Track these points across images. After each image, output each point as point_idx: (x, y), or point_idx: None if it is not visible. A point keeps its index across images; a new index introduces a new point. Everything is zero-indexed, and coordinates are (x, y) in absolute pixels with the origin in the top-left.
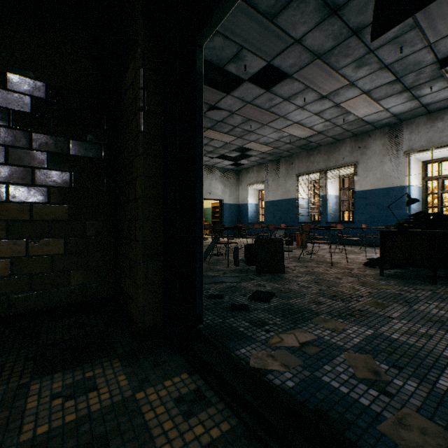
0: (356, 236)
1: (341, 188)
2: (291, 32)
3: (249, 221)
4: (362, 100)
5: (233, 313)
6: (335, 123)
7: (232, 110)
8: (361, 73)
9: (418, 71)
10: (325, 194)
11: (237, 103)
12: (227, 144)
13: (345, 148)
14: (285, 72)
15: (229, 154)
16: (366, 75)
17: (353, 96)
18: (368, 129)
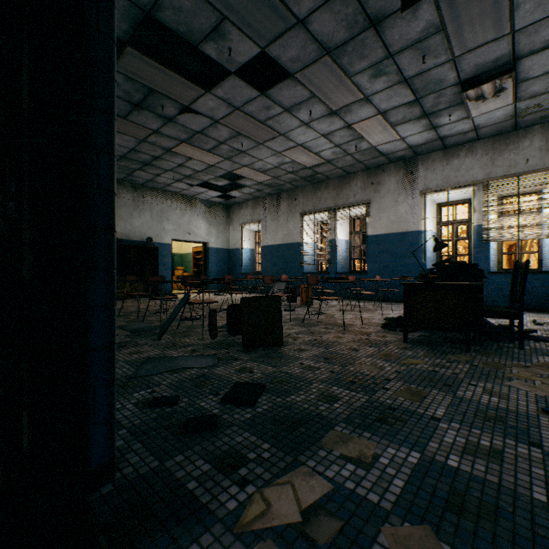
0: (369, 290)
1: (352, 232)
2: (293, 5)
3: (243, 271)
4: (377, 123)
5: (186, 439)
6: (346, 150)
7: (215, 118)
8: (378, 86)
9: (439, 92)
10: (334, 238)
11: (222, 108)
12: (211, 167)
13: (357, 183)
14: (286, 68)
15: (216, 181)
16: (383, 90)
17: (367, 117)
18: (382, 162)
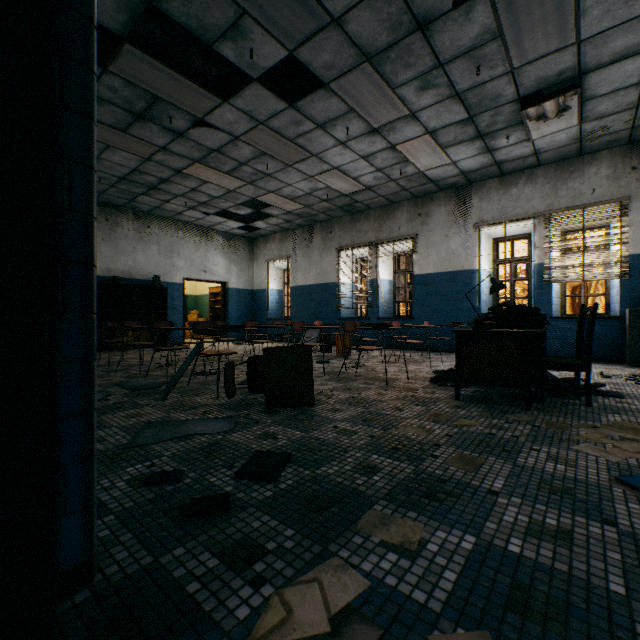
0: (416, 338)
1: (397, 270)
2: (326, 1)
3: (269, 316)
4: (425, 144)
5: (190, 526)
6: (390, 176)
7: (235, 133)
8: (426, 100)
9: (495, 109)
10: (375, 277)
11: (243, 122)
12: (230, 193)
13: (402, 214)
14: (319, 76)
15: (236, 210)
16: (432, 105)
17: (414, 136)
18: (431, 190)
